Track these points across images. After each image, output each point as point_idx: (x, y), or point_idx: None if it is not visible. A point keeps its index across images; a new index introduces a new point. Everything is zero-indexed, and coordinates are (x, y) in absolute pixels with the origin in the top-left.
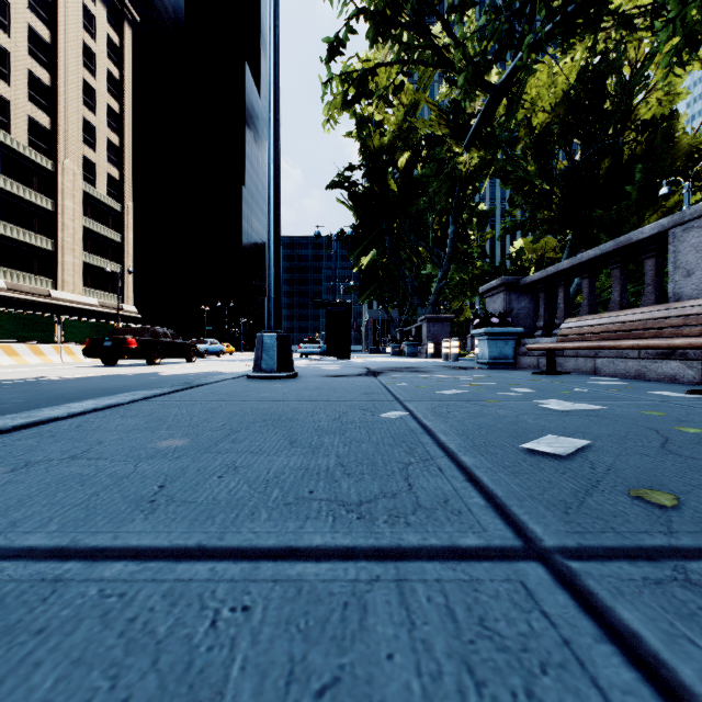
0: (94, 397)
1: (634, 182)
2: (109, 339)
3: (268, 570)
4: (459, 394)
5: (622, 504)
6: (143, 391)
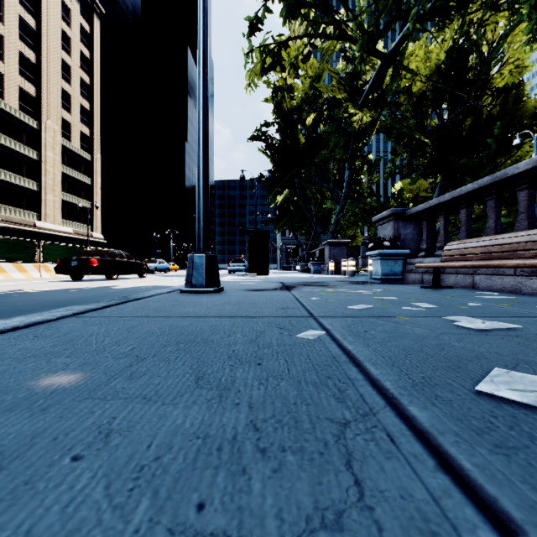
0: (45, 309)
1: (491, 136)
2: (75, 259)
3: None
4: (367, 309)
5: None
6: (79, 305)
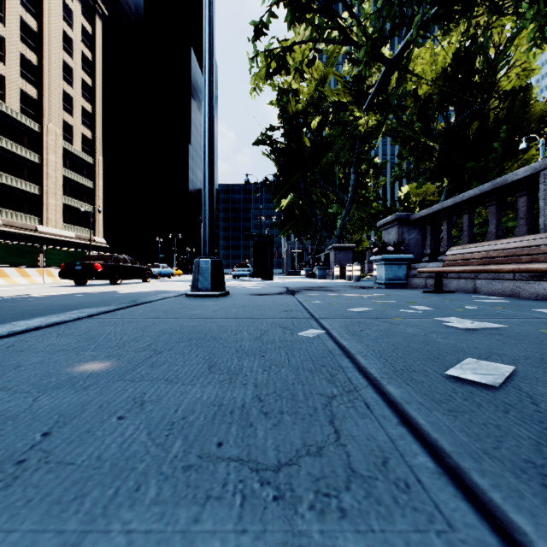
0: (56, 313)
1: (498, 139)
2: (79, 264)
3: None
4: (366, 311)
5: None
6: (91, 308)
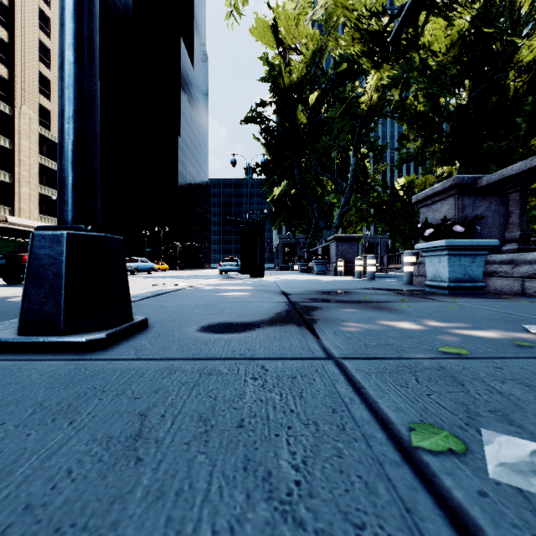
0: None
1: (524, 114)
2: (2, 256)
3: None
4: None
5: None
6: None
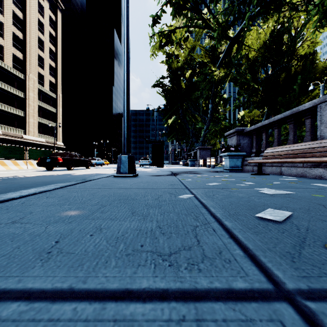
0: (39, 186)
1: (296, 84)
2: (49, 158)
3: (111, 310)
4: (217, 185)
5: (324, 254)
6: (61, 183)
